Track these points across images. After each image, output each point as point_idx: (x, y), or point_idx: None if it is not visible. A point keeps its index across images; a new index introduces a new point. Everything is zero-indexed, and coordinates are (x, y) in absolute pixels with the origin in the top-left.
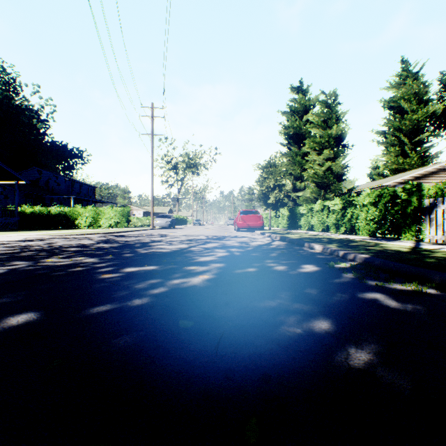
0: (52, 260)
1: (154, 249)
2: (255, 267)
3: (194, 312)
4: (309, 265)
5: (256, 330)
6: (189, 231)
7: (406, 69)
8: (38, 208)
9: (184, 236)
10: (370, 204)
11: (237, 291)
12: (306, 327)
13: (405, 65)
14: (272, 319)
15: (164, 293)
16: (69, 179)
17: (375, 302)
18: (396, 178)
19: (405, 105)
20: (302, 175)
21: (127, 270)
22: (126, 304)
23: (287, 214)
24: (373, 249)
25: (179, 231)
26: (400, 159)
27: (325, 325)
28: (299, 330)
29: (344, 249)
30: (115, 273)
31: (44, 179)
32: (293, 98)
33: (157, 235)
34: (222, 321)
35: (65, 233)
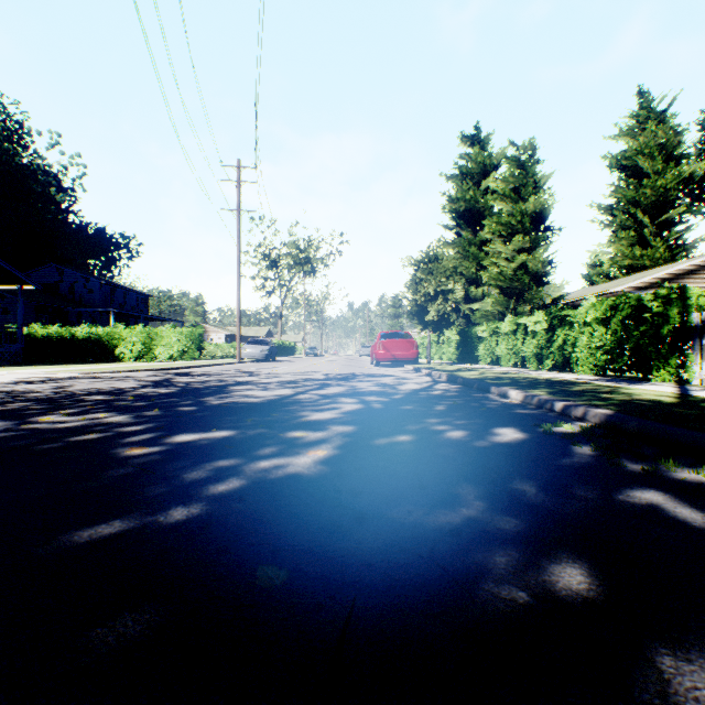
0: (50, 418)
1: (235, 397)
2: (410, 434)
3: (292, 542)
4: (507, 428)
5: (428, 596)
6: (298, 365)
7: (646, 106)
8: (56, 328)
9: (288, 374)
10: (596, 322)
11: (381, 487)
12: (538, 584)
13: (644, 100)
14: (458, 561)
15: (236, 492)
16: (107, 283)
17: (661, 514)
18: (630, 280)
19: (645, 164)
20: (479, 276)
21: (179, 438)
22: (154, 519)
23: (456, 338)
24: (613, 398)
25: (282, 365)
26: (636, 250)
27: (576, 578)
28: (523, 596)
29: (563, 399)
30: (153, 446)
31: (68, 283)
32: (465, 153)
33: (245, 373)
34: (351, 568)
35: (95, 369)
